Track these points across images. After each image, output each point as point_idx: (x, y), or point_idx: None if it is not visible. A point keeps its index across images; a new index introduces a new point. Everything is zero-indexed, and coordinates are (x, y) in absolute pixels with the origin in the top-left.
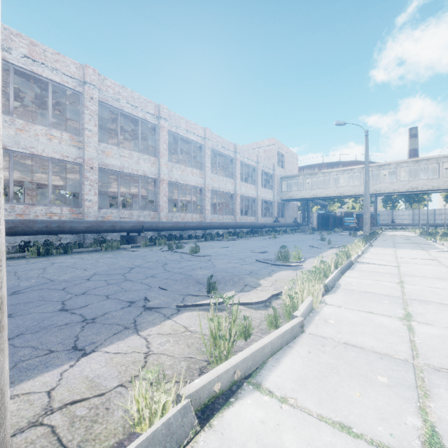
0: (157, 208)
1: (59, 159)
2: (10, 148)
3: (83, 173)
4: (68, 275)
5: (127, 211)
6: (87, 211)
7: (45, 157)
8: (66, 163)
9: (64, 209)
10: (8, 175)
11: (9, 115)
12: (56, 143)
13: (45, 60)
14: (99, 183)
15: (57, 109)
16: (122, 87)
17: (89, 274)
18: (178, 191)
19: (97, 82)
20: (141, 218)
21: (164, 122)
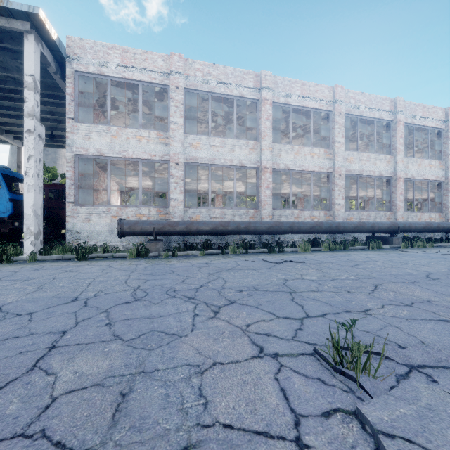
0: (392, 209)
1: (317, 171)
2: (291, 169)
3: (333, 181)
4: (426, 269)
5: (365, 212)
6: (337, 214)
7: (308, 171)
8: (320, 174)
9: (320, 213)
10: (254, 189)
11: (289, 144)
12: (315, 158)
13: (309, 94)
14: (315, 188)
15: (296, 131)
16: (361, 93)
17: (446, 270)
18: (413, 188)
19: (344, 97)
20: (377, 219)
21: (400, 116)
